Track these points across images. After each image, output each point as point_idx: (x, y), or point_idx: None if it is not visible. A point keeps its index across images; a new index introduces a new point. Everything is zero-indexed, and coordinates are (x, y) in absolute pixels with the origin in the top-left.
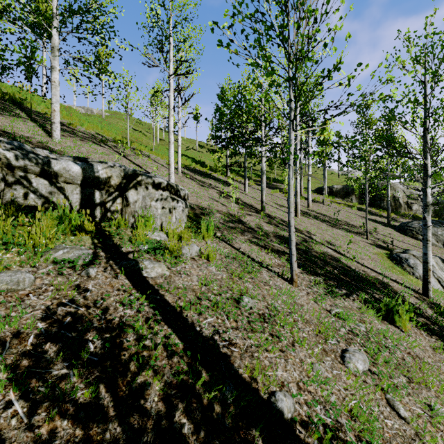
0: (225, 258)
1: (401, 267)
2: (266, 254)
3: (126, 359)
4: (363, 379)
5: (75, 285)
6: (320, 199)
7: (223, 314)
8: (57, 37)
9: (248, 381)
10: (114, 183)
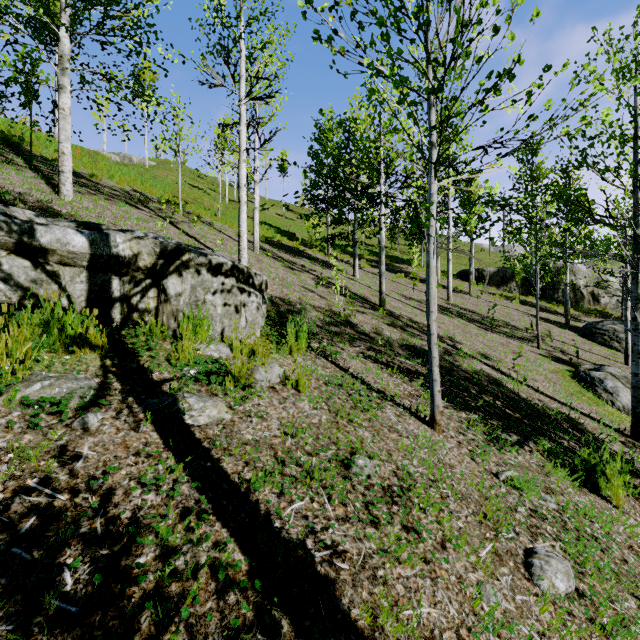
0: (325, 385)
1: (593, 392)
2: (389, 376)
3: (135, 605)
4: (567, 608)
5: (58, 448)
6: (465, 288)
7: (321, 491)
8: (67, 40)
9: (369, 639)
10: (145, 265)
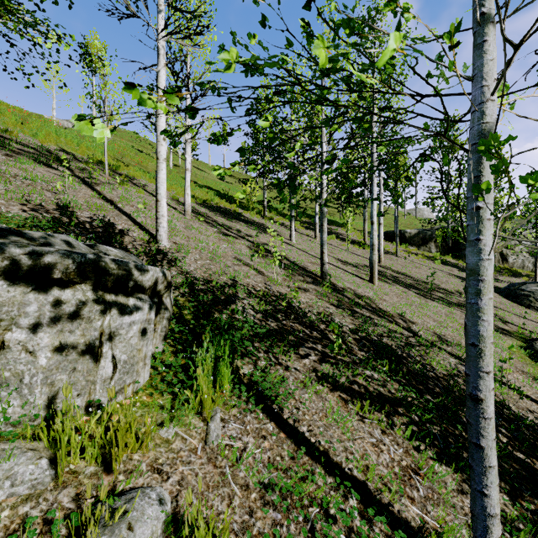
0: (262, 506)
1: None
2: (360, 421)
3: None
4: None
5: None
6: (390, 248)
7: None
8: None
9: None
10: None
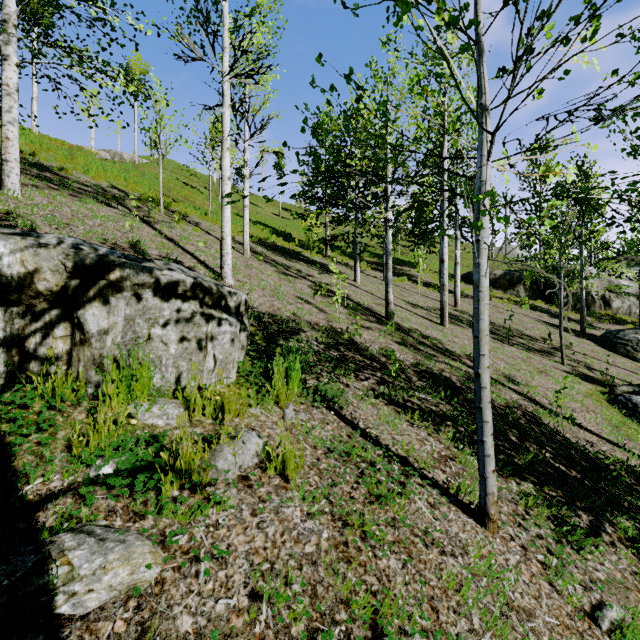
0: (326, 457)
1: (638, 422)
2: (409, 426)
3: None
4: None
5: None
6: (471, 292)
7: None
8: (13, 2)
9: None
10: (48, 287)
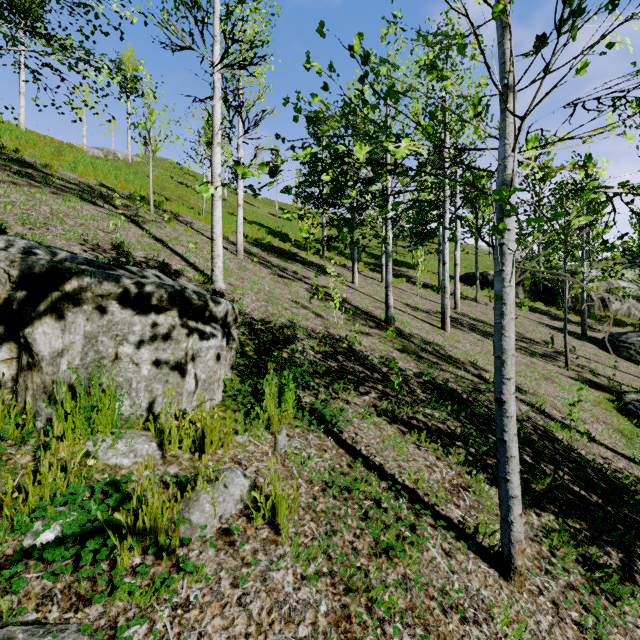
0: (324, 495)
1: None
2: (416, 448)
3: None
4: None
5: None
6: (470, 293)
7: None
8: None
9: None
10: None
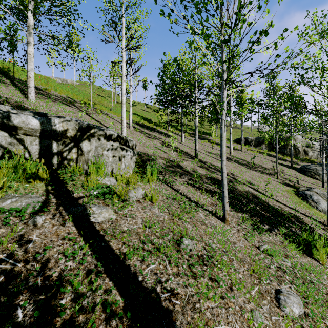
0: (167, 199)
1: (306, 202)
2: (200, 194)
3: None
4: (299, 323)
5: (19, 236)
6: (239, 147)
7: (164, 258)
8: (32, 18)
9: None
10: (70, 135)
